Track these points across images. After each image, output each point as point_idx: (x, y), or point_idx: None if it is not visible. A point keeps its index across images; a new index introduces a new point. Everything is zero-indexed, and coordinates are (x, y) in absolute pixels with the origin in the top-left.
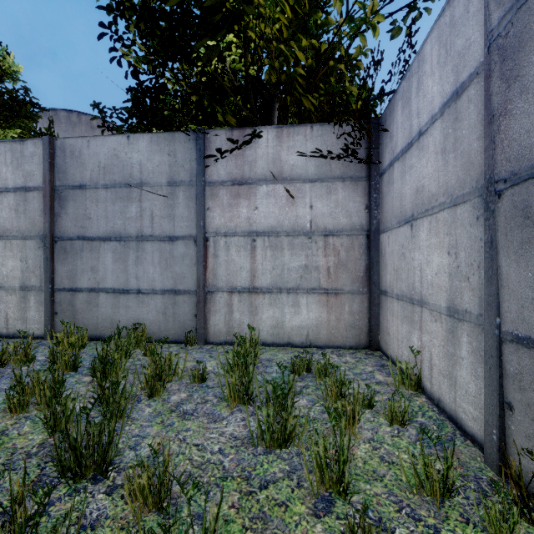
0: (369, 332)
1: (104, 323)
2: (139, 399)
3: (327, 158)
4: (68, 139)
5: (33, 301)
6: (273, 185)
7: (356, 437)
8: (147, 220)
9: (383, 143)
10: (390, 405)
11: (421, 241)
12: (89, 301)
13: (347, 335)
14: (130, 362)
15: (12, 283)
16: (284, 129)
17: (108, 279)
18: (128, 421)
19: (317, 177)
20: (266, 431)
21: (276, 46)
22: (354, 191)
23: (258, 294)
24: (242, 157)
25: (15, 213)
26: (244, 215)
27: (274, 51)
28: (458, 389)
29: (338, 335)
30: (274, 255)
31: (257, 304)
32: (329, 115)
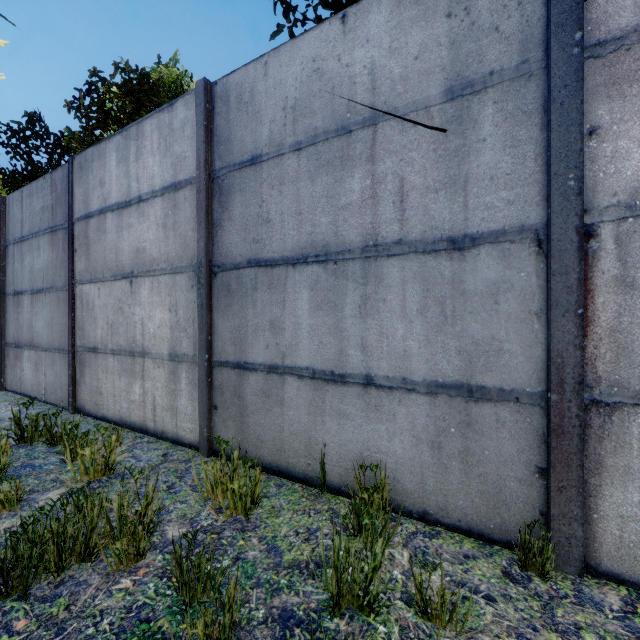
0: None
1: (294, 442)
2: None
3: None
4: (233, 75)
5: (185, 381)
6: None
7: None
8: (388, 205)
9: None
10: None
11: None
12: (267, 392)
13: None
14: None
15: (159, 347)
16: None
17: (302, 347)
18: None
19: None
20: None
21: None
22: None
23: None
24: None
25: (162, 230)
26: None
27: None
28: None
29: None
30: None
31: None
32: None
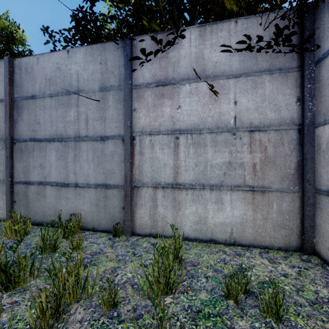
0: (301, 233)
1: (49, 211)
2: None
3: (253, 52)
4: (23, 58)
5: None
6: (195, 83)
7: None
8: (82, 123)
9: (323, 24)
10: None
11: None
12: (38, 192)
13: (275, 235)
14: (54, 258)
15: None
16: (207, 27)
17: (53, 174)
18: None
19: (242, 71)
20: None
21: None
22: (283, 83)
23: (181, 189)
24: (165, 59)
25: None
26: (168, 114)
27: None
28: None
29: (265, 234)
30: (197, 152)
31: (180, 199)
32: (258, 2)
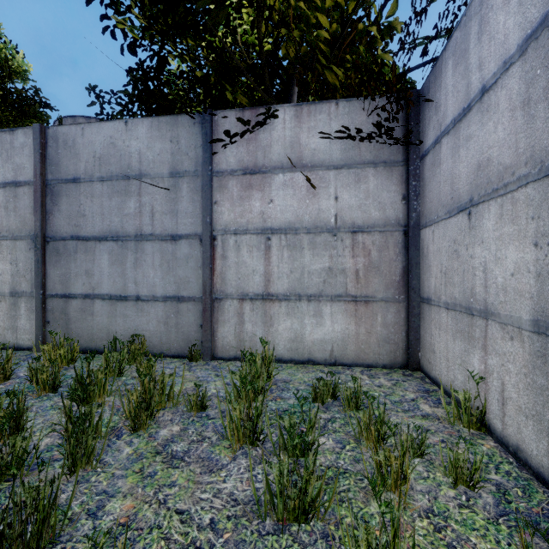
0: (406, 348)
1: (100, 334)
2: (120, 433)
3: (355, 140)
4: (61, 127)
5: (24, 309)
6: (291, 174)
7: (407, 506)
8: (147, 217)
9: (425, 119)
10: (454, 458)
11: (486, 232)
12: (84, 309)
13: (380, 351)
14: (122, 381)
15: (1, 288)
16: (304, 107)
17: (104, 284)
18: (96, 468)
19: (343, 162)
20: (278, 497)
21: (294, 5)
22: (388, 178)
23: (273, 301)
24: (254, 141)
25: (5, 210)
26: (257, 209)
27: (293, 17)
28: None
29: (368, 350)
30: (293, 256)
31: (272, 313)
32: (359, 87)
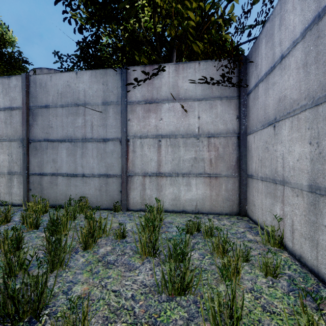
0: (239, 203)
1: (61, 196)
2: (77, 251)
3: (210, 84)
4: (38, 75)
5: (16, 182)
6: (172, 103)
7: (240, 287)
8: (88, 128)
9: (249, 72)
10: (265, 261)
11: (283, 137)
12: (51, 182)
13: (224, 205)
14: (75, 223)
15: (2, 170)
16: (180, 65)
17: (64, 167)
18: (65, 269)
19: (203, 97)
20: (169, 282)
21: (175, 6)
22: (228, 106)
23: (162, 177)
24: (151, 84)
25: (4, 124)
26: (153, 124)
27: (173, 13)
28: (320, 249)
29: (217, 205)
30: (173, 151)
31: (162, 184)
32: (212, 54)
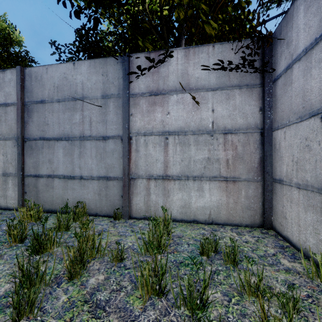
0: (262, 213)
1: (57, 200)
2: (60, 281)
3: (226, 71)
4: (33, 68)
5: (11, 184)
6: (181, 94)
7: None
8: (87, 125)
9: (277, 53)
10: None
11: None
12: (47, 184)
13: (243, 215)
14: (68, 235)
15: None
16: (191, 49)
17: (60, 168)
18: (37, 317)
19: (218, 86)
20: None
21: None
22: (249, 96)
23: (169, 180)
24: (157, 73)
25: None
26: (159, 119)
27: None
28: None
29: (235, 215)
30: (183, 150)
31: (169, 188)
32: (229, 33)
